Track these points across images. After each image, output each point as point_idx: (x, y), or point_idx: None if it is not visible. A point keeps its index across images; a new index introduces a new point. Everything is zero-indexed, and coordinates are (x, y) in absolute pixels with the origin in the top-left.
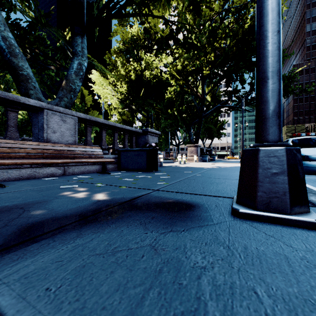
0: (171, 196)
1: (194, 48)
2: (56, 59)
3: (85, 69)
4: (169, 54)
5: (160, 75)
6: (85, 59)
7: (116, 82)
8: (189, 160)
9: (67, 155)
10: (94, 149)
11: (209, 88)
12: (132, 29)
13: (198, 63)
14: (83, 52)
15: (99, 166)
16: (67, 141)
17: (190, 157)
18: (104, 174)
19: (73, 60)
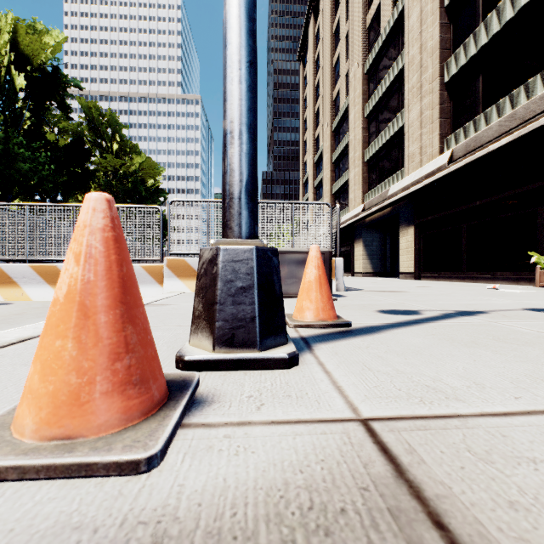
0: None
1: None
2: None
3: None
4: None
5: None
6: None
7: None
8: None
9: None
10: None
11: None
12: None
13: None
14: None
15: None
16: None
17: None
18: None
19: None
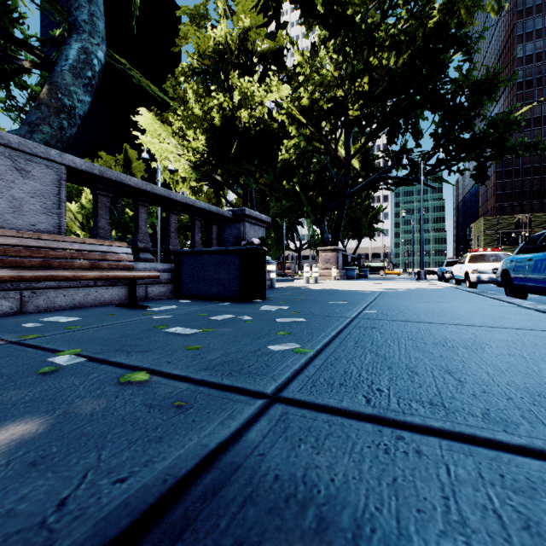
0: (372, 485)
1: (347, 26)
2: (34, 47)
3: (100, 67)
4: (285, 81)
5: (268, 119)
6: (98, 41)
7: (186, 129)
8: (323, 276)
9: (20, 259)
10: (107, 248)
11: (357, 145)
12: (215, 31)
13: (339, 95)
14: (93, 24)
15: (127, 289)
16: (33, 225)
17: (324, 271)
18: (131, 310)
19: (69, 41)
